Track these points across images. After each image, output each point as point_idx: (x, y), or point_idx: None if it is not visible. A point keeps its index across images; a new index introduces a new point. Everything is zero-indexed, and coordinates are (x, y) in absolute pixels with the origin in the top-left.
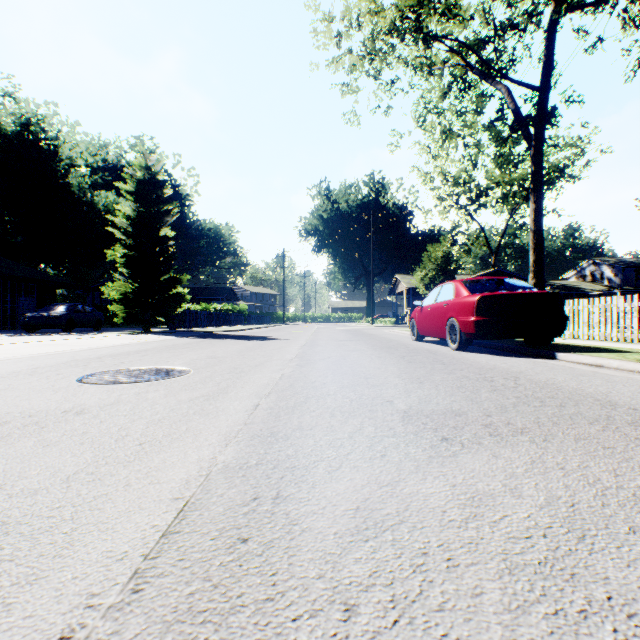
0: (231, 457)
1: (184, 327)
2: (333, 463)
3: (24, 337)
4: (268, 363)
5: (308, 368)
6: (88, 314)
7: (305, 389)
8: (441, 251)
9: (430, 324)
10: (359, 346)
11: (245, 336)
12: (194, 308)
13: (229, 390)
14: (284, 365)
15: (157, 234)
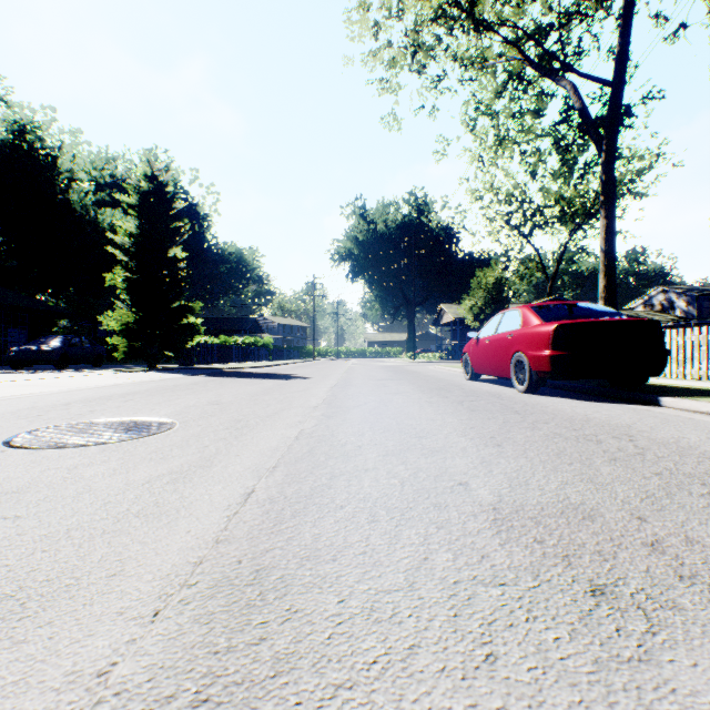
0: (144, 669)
1: (198, 363)
2: (380, 697)
3: (3, 375)
4: (285, 412)
5: (337, 420)
6: (86, 348)
7: (330, 458)
8: (492, 277)
9: (489, 360)
10: (402, 387)
11: (266, 374)
12: (212, 341)
13: (215, 460)
14: (305, 415)
15: (164, 255)
